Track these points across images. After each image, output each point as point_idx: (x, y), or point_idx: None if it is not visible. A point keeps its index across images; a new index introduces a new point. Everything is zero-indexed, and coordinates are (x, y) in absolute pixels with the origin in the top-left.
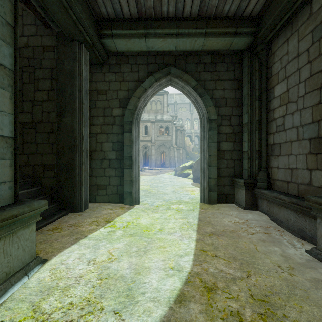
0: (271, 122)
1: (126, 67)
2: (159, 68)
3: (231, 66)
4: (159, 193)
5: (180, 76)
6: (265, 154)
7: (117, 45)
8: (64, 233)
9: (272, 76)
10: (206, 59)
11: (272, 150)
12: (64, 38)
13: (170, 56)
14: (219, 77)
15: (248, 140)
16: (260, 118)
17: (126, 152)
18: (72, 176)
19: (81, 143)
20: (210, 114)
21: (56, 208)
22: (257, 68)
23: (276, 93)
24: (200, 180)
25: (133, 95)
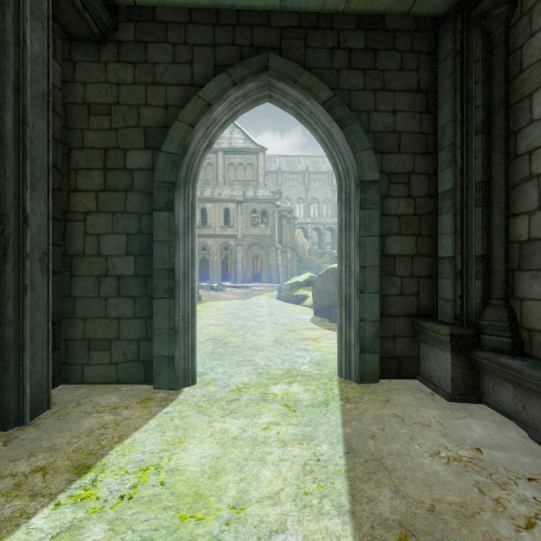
0: (521, 184)
1: (160, 51)
2: (243, 57)
3: (410, 58)
4: (245, 348)
5: (292, 76)
6: (502, 264)
7: None
8: None
9: (527, 69)
10: (352, 39)
11: (526, 256)
12: None
13: (268, 29)
14: (383, 84)
15: (457, 230)
16: (487, 178)
17: (159, 259)
18: None
19: (22, 235)
20: (362, 169)
21: None
22: (480, 54)
23: (540, 109)
24: (339, 324)
25: (178, 119)
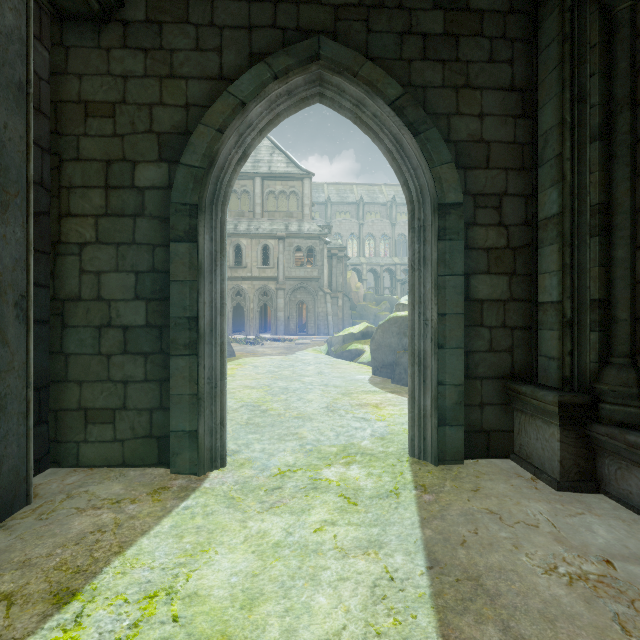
0: None
1: (179, 34)
2: (286, 43)
3: (501, 46)
4: (289, 418)
5: (351, 68)
6: (627, 311)
7: None
8: None
9: None
10: (428, 21)
11: None
12: None
13: (319, 7)
14: (468, 79)
15: (566, 266)
16: (606, 199)
17: (177, 304)
18: None
19: None
20: (441, 188)
21: None
22: (597, 37)
23: None
24: (410, 388)
25: (202, 122)
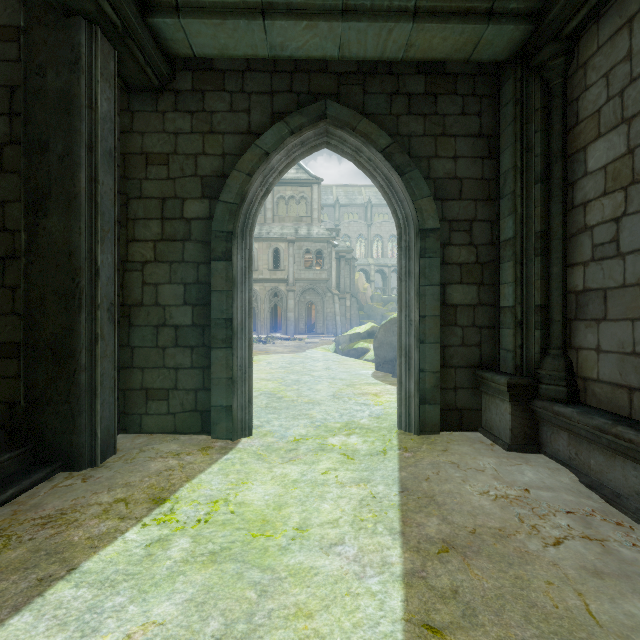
0: (577, 234)
1: (217, 99)
2: (300, 104)
3: (471, 102)
4: (301, 403)
5: (350, 124)
6: (560, 314)
7: (192, 36)
8: (11, 555)
9: (582, 121)
10: (412, 83)
11: (582, 306)
12: (46, 7)
13: (326, 75)
14: (444, 129)
15: (517, 279)
16: (546, 228)
17: (217, 309)
18: (66, 374)
19: (94, 286)
20: (422, 217)
21: (19, 461)
22: (539, 103)
23: (593, 162)
24: (398, 375)
25: (235, 168)
